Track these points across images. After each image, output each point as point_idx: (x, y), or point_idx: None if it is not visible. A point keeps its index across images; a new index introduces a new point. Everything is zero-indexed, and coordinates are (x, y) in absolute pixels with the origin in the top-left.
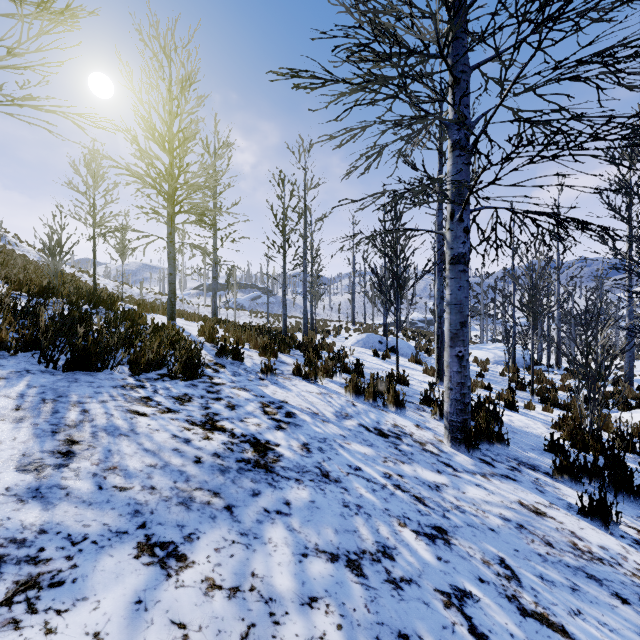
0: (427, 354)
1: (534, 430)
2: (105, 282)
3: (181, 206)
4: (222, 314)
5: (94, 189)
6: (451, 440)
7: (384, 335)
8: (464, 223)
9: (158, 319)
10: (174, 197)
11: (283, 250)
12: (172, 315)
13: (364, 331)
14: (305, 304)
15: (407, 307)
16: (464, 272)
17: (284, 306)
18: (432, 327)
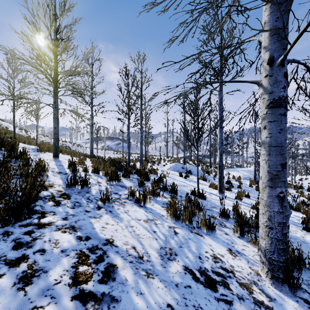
0: (208, 174)
1: (296, 234)
2: (34, 135)
3: (59, 83)
4: (99, 152)
5: (14, 78)
6: (271, 277)
7: (184, 163)
8: (284, 68)
9: (47, 156)
10: (56, 79)
11: (128, 115)
12: (56, 153)
13: (173, 161)
14: (141, 147)
15: (194, 149)
16: (284, 115)
17: (128, 148)
18: (206, 158)
